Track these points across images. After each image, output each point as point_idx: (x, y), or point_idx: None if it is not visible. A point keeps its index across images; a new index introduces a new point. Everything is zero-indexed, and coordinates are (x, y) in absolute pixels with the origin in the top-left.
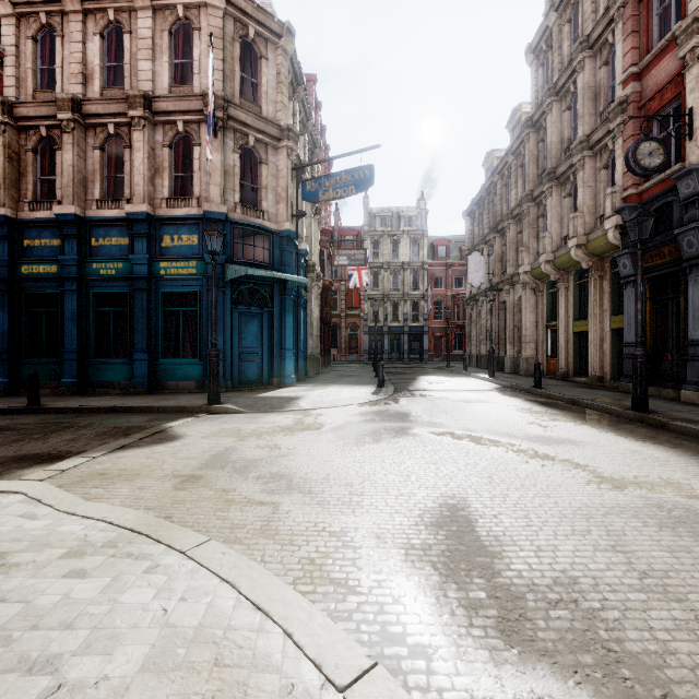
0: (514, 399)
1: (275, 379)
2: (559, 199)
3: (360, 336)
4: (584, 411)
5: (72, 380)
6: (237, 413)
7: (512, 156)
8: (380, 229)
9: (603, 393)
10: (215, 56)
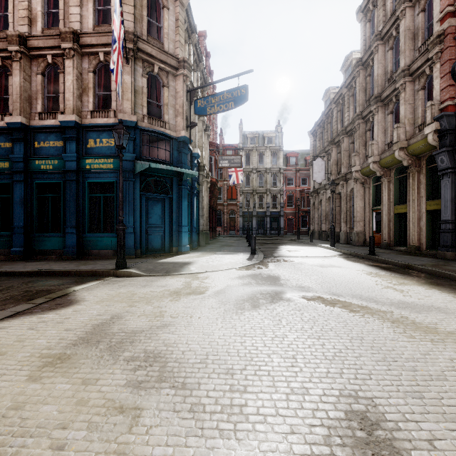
0: (358, 264)
1: (174, 248)
2: (383, 116)
3: (237, 218)
4: (421, 275)
5: (19, 249)
6: (138, 276)
7: (346, 89)
8: (250, 146)
9: (426, 259)
10: (128, 2)
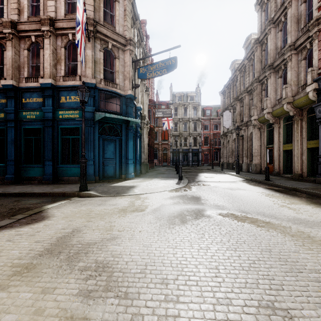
0: (258, 187)
1: (123, 175)
2: (275, 79)
3: (168, 154)
4: (306, 196)
5: (11, 176)
6: (96, 197)
7: (247, 60)
8: (178, 102)
9: (308, 184)
10: None
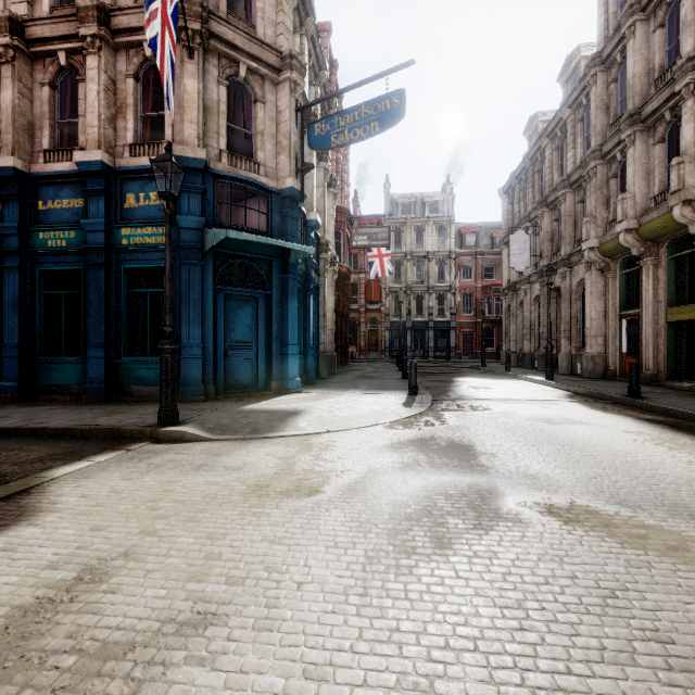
0: (619, 417)
1: (274, 383)
2: (645, 148)
3: (381, 333)
4: None
5: (12, 384)
6: (197, 441)
7: (569, 110)
8: (403, 217)
9: None
10: None
